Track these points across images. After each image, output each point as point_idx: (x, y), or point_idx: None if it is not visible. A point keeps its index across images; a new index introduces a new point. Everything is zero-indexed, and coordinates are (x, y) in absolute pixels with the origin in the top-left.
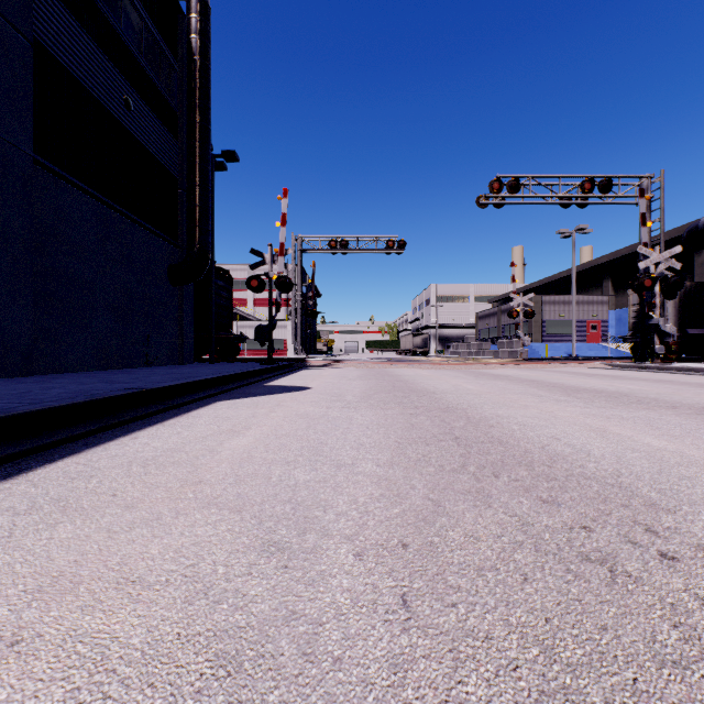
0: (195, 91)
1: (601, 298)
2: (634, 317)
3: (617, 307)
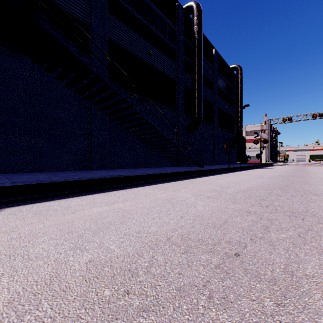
0: (239, 95)
1: None
2: None
3: None
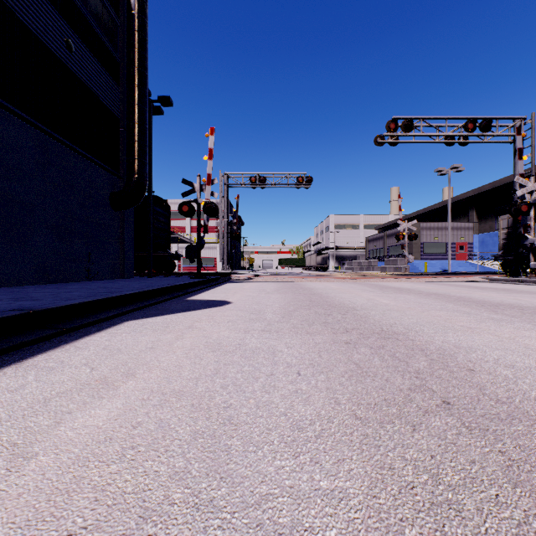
0: (133, 41)
1: (467, 225)
2: (504, 238)
3: (480, 232)
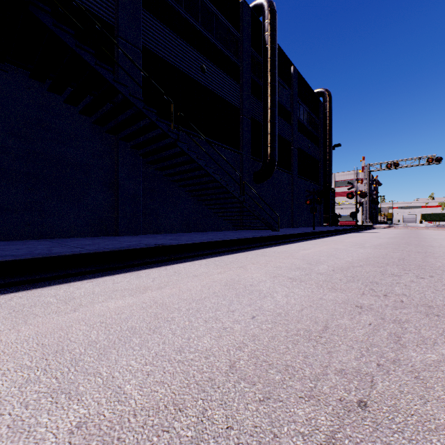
0: (326, 130)
1: None
2: None
3: None
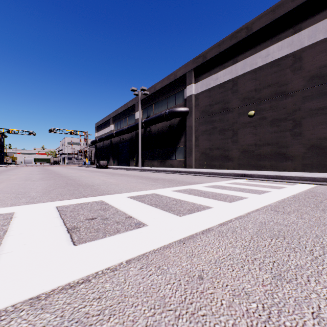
0: None
1: None
2: (90, 156)
3: None
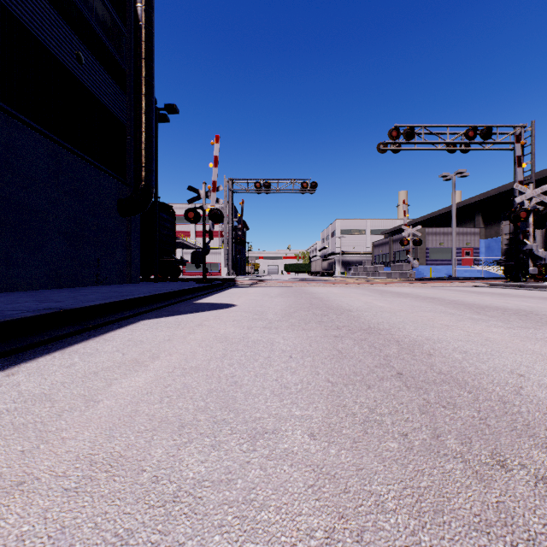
0: (140, 52)
1: (473, 230)
2: (506, 244)
3: (486, 237)
